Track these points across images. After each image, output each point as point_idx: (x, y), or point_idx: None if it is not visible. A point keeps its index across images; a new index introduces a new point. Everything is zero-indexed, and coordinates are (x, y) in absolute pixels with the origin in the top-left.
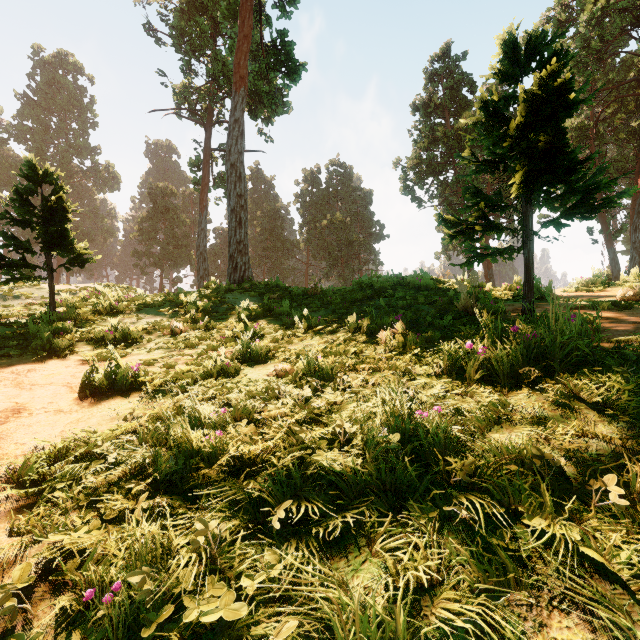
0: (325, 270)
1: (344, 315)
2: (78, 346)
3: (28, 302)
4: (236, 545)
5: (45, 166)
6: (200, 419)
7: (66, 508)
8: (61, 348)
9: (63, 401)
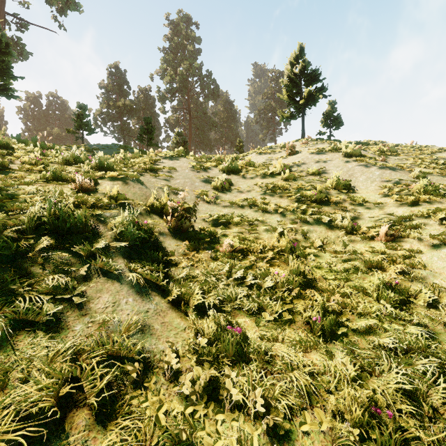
0: None
1: None
2: None
3: None
4: None
5: None
6: None
7: None
8: None
9: None
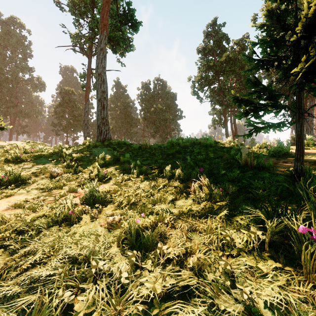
0: (152, 133)
1: (163, 164)
2: None
3: None
4: None
5: None
6: None
7: None
8: None
9: None
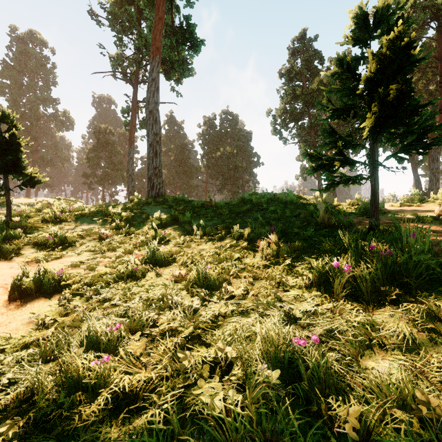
0: (219, 187)
1: (231, 224)
2: (24, 249)
3: None
4: None
5: (3, 110)
6: (97, 333)
7: None
8: (9, 252)
9: None
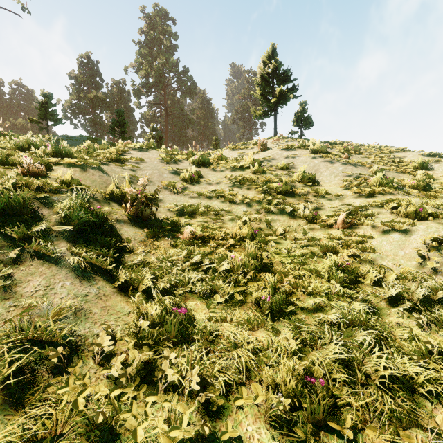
0: None
1: None
2: None
3: None
4: None
5: None
6: None
7: None
8: None
9: None
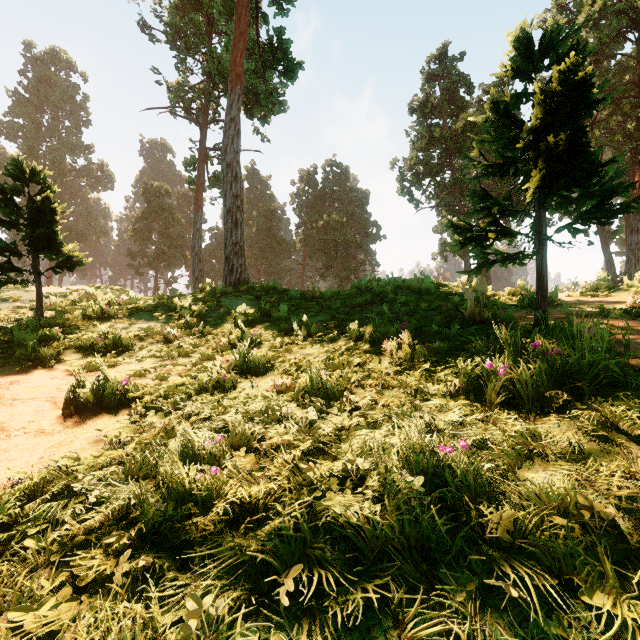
0: (321, 271)
1: (345, 321)
2: (66, 354)
3: (16, 305)
4: (236, 631)
5: (32, 165)
6: (193, 448)
7: (36, 565)
8: (47, 357)
9: (45, 419)
